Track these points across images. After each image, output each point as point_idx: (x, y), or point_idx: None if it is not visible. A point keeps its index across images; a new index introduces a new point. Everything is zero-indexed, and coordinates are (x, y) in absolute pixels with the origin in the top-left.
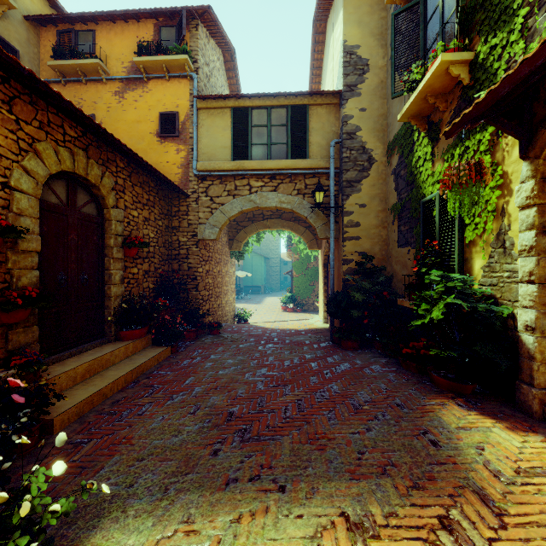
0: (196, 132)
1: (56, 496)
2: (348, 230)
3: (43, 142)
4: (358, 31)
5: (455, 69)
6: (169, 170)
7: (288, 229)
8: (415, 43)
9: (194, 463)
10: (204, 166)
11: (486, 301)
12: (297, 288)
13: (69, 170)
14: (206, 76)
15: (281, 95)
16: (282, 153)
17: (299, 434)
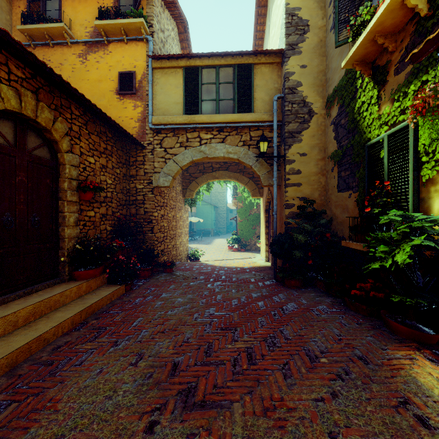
0: (151, 89)
1: None
2: (290, 177)
3: None
4: None
5: None
6: (127, 124)
7: (234, 179)
8: None
9: None
10: (158, 120)
11: None
12: (241, 231)
13: (14, 109)
14: (161, 41)
15: (229, 55)
16: (229, 108)
17: (252, 400)
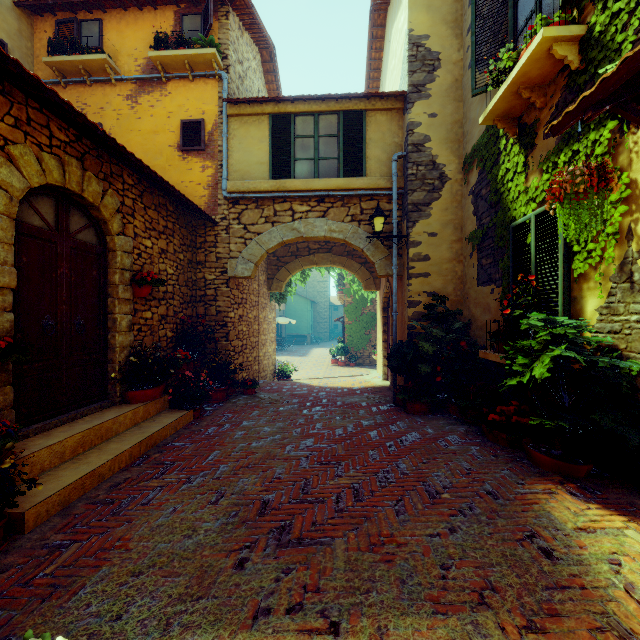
0: (226, 145)
1: (9, 635)
2: (414, 265)
3: (19, 144)
4: (427, 17)
5: (561, 49)
6: (193, 191)
7: (340, 265)
8: (503, 25)
9: (210, 581)
10: (236, 187)
11: (608, 354)
12: (350, 338)
13: (57, 183)
14: (239, 77)
15: (332, 99)
16: (333, 170)
17: (357, 536)
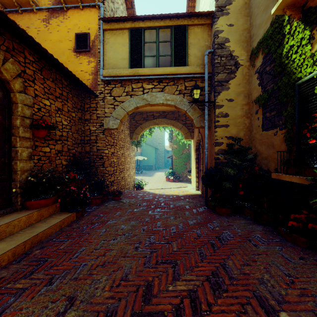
0: (102, 47)
1: None
2: (219, 120)
3: None
4: None
5: None
6: (82, 76)
7: (171, 125)
8: None
9: None
10: (108, 73)
11: None
12: (175, 166)
13: None
14: (112, 10)
15: (167, 18)
16: (167, 62)
17: None
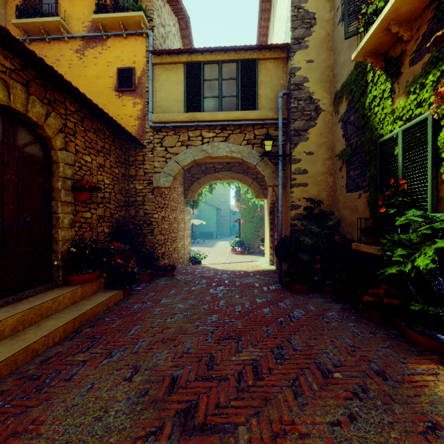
0: (151, 86)
1: None
2: (296, 177)
3: None
4: None
5: None
6: (126, 122)
7: (237, 180)
8: None
9: None
10: (159, 118)
11: None
12: (244, 234)
13: (2, 102)
14: (162, 36)
15: (232, 50)
16: (233, 105)
17: (259, 423)
